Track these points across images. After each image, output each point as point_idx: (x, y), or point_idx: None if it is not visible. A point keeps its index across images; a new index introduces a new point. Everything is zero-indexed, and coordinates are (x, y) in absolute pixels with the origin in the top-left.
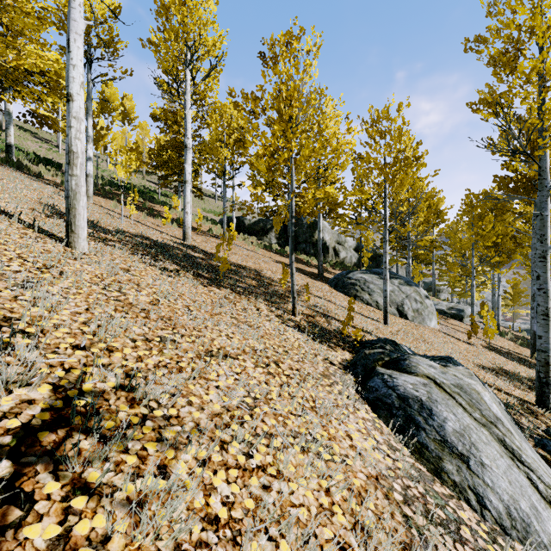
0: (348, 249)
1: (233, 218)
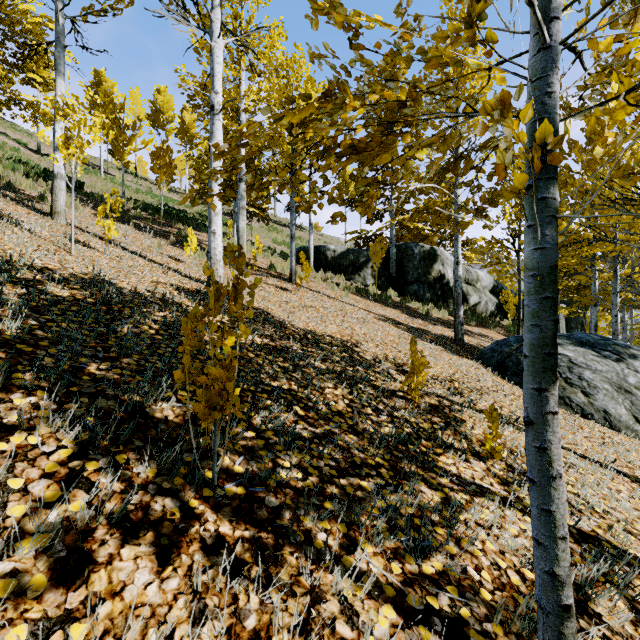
0: (481, 291)
1: (310, 248)
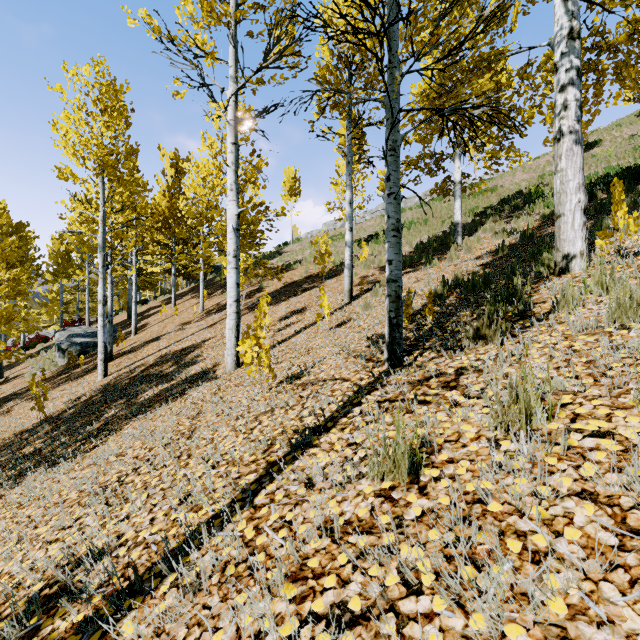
0: None
1: None
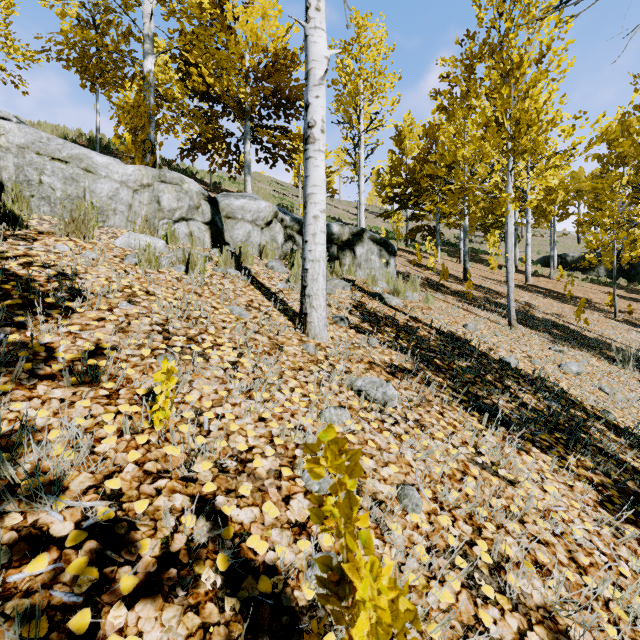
0: None
1: (554, 257)
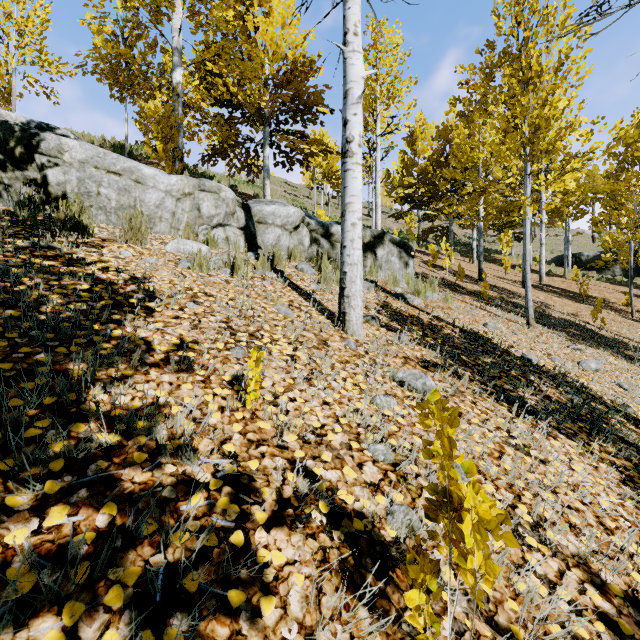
0: None
1: (568, 256)
